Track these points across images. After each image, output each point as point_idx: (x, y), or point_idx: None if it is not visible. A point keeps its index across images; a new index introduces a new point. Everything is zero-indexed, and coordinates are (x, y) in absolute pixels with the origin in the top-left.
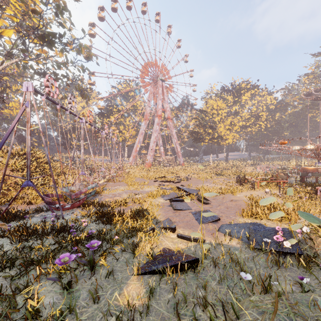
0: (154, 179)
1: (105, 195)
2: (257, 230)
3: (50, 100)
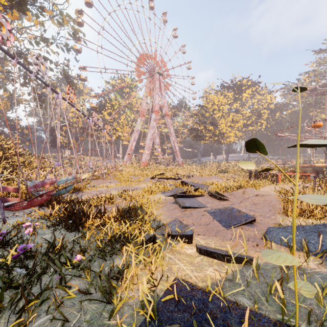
0: (151, 176)
1: (88, 192)
2: None
3: None
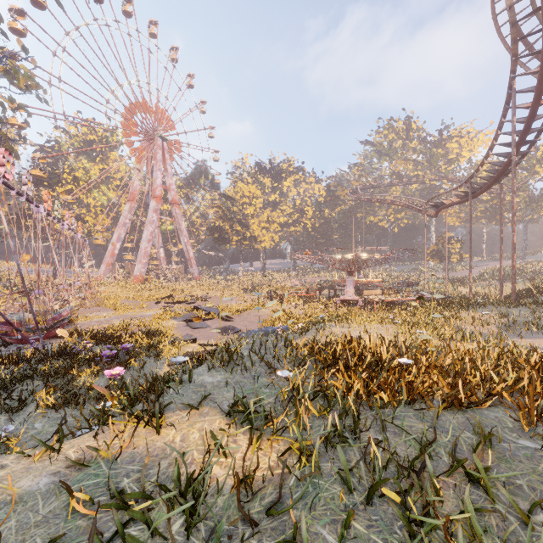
0: (155, 300)
1: (83, 323)
2: (267, 331)
3: (6, 184)
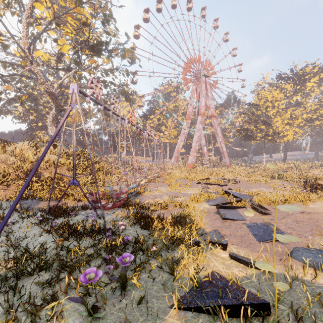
0: (197, 181)
1: (146, 196)
2: None
3: (94, 101)
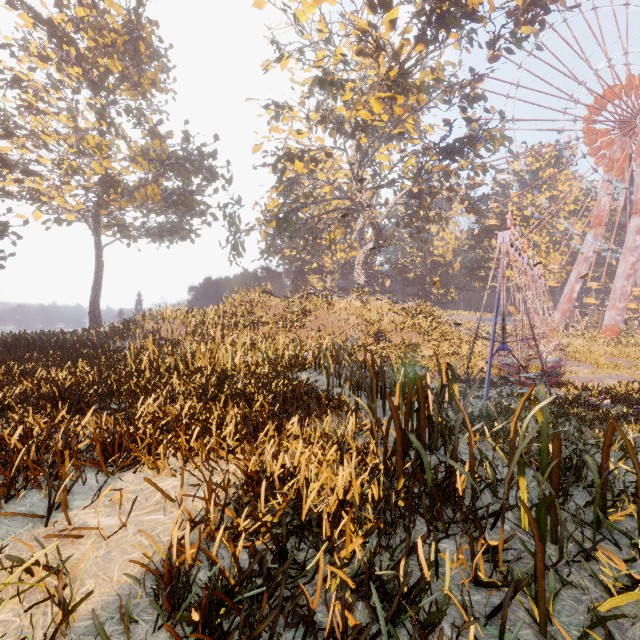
0: None
1: (568, 377)
2: None
3: (510, 244)
